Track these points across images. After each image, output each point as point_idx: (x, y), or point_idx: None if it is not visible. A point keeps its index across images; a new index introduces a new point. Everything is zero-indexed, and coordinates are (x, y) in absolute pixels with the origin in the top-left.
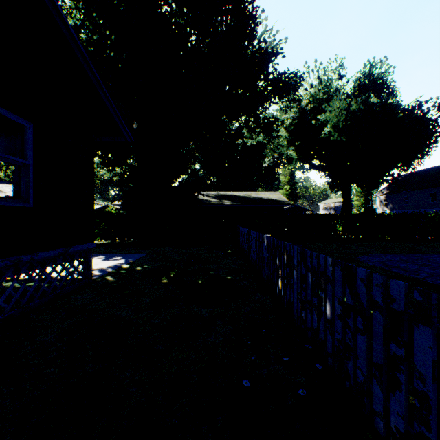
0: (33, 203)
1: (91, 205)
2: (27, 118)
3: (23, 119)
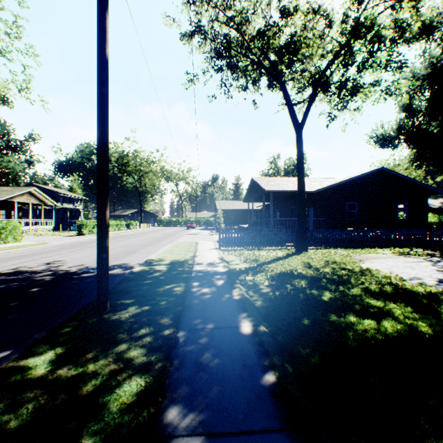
0: (407, 219)
1: (425, 218)
2: (406, 202)
3: (405, 202)
